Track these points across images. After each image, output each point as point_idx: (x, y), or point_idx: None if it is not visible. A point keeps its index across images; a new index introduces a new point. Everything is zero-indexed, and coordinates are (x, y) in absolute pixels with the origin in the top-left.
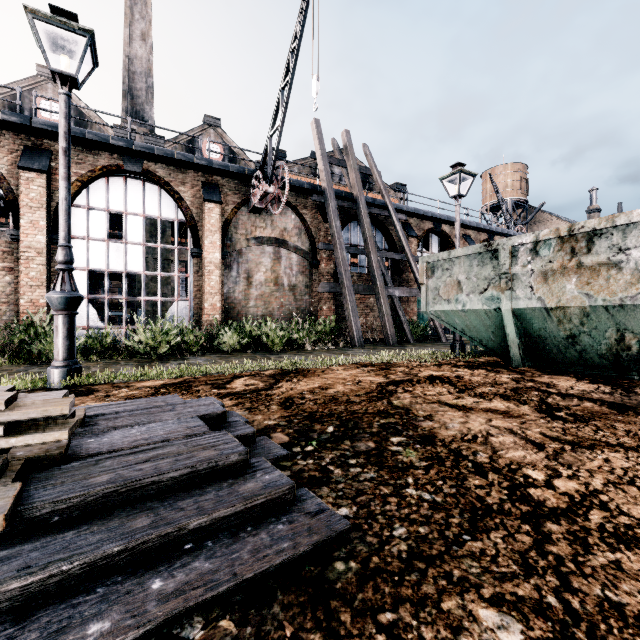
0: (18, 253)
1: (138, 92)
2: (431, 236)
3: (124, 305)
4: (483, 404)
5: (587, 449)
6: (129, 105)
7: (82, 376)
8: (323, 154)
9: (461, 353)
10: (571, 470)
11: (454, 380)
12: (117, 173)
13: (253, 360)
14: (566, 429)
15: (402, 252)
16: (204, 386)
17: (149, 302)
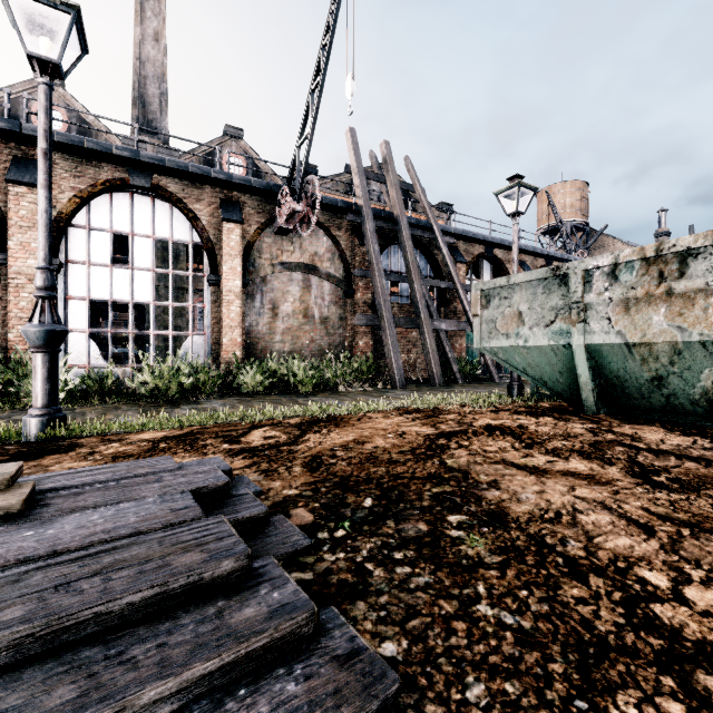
0: (6, 280)
1: (150, 99)
2: (482, 262)
3: (130, 340)
4: (559, 465)
5: (712, 534)
6: (140, 114)
7: (66, 427)
8: (359, 168)
9: (520, 396)
10: (702, 570)
11: (517, 431)
12: (122, 188)
13: (278, 404)
14: (674, 502)
15: (449, 280)
16: (214, 439)
17: (161, 337)
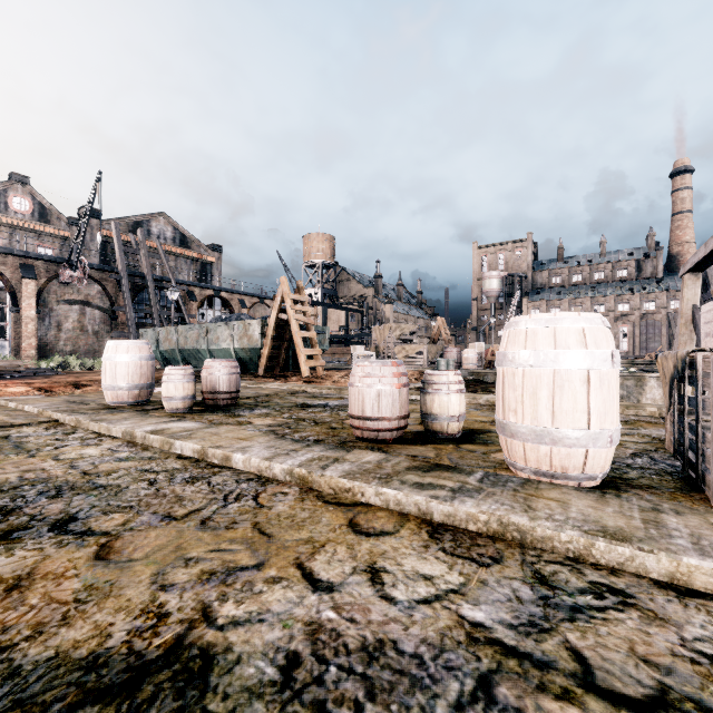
0: None
1: None
2: (214, 299)
3: None
4: None
5: None
6: None
7: None
8: (120, 247)
9: None
10: None
11: None
12: None
13: None
14: None
15: (187, 310)
16: None
17: None
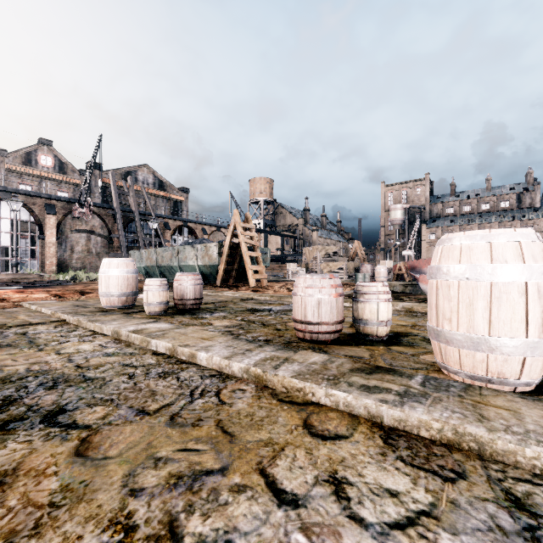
0: None
1: None
2: (183, 228)
3: None
4: None
5: None
6: None
7: None
8: (115, 190)
9: None
10: None
11: None
12: None
13: None
14: None
15: (163, 237)
16: None
17: (5, 259)
